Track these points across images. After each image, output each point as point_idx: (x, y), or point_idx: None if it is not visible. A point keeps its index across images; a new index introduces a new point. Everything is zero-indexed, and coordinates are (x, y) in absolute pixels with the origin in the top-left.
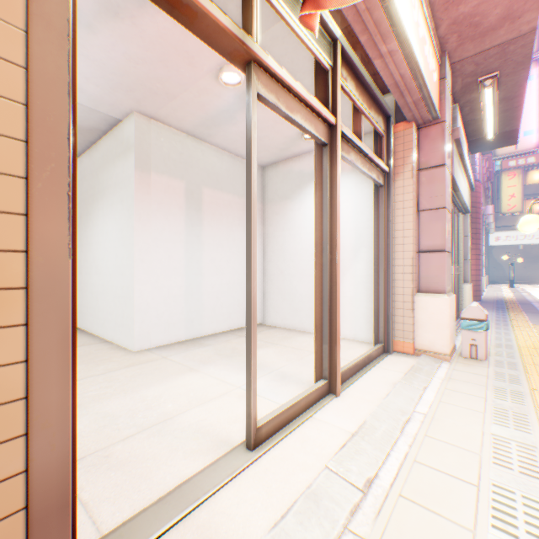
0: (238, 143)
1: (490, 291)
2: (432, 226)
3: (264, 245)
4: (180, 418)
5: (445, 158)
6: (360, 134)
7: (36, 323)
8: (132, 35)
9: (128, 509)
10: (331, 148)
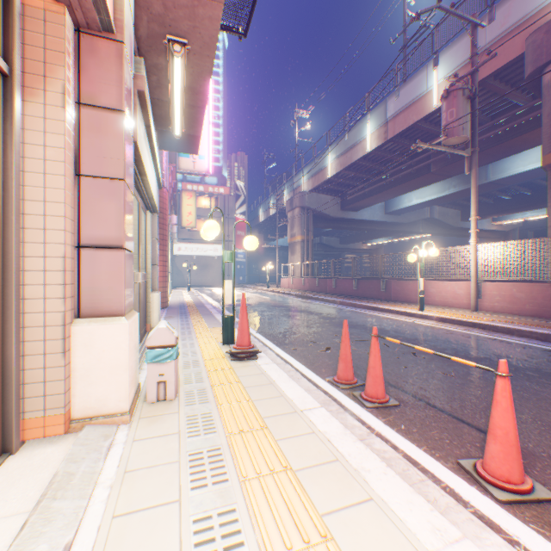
0: None
1: (176, 296)
2: (104, 205)
3: None
4: None
5: (126, 103)
6: None
7: None
8: None
9: None
10: None
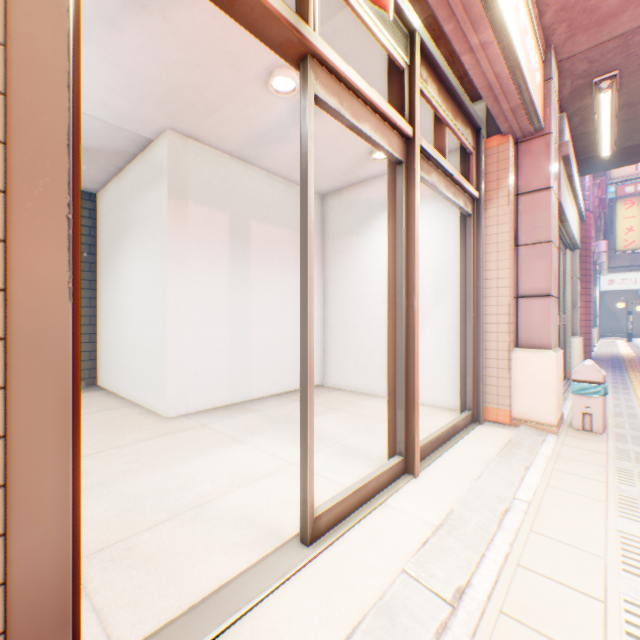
0: (293, 166)
1: (603, 347)
2: (534, 264)
3: (324, 290)
4: (220, 502)
5: (551, 180)
6: (444, 150)
7: (25, 386)
8: (163, 33)
9: (151, 620)
10: (407, 167)
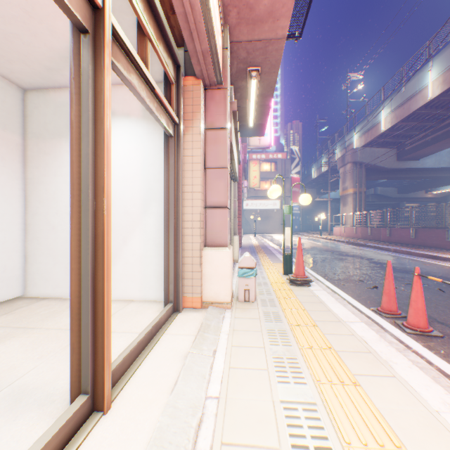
0: None
1: (245, 240)
2: (217, 183)
3: (26, 192)
4: None
5: (228, 123)
6: (147, 62)
7: None
8: None
9: None
10: (97, 42)
